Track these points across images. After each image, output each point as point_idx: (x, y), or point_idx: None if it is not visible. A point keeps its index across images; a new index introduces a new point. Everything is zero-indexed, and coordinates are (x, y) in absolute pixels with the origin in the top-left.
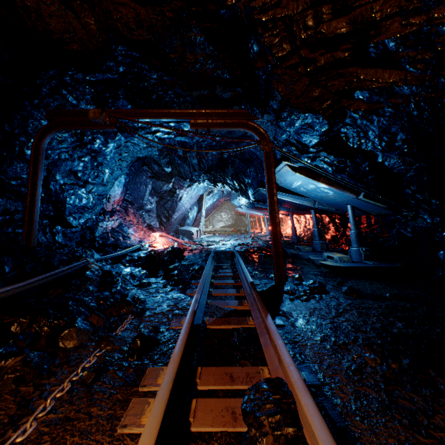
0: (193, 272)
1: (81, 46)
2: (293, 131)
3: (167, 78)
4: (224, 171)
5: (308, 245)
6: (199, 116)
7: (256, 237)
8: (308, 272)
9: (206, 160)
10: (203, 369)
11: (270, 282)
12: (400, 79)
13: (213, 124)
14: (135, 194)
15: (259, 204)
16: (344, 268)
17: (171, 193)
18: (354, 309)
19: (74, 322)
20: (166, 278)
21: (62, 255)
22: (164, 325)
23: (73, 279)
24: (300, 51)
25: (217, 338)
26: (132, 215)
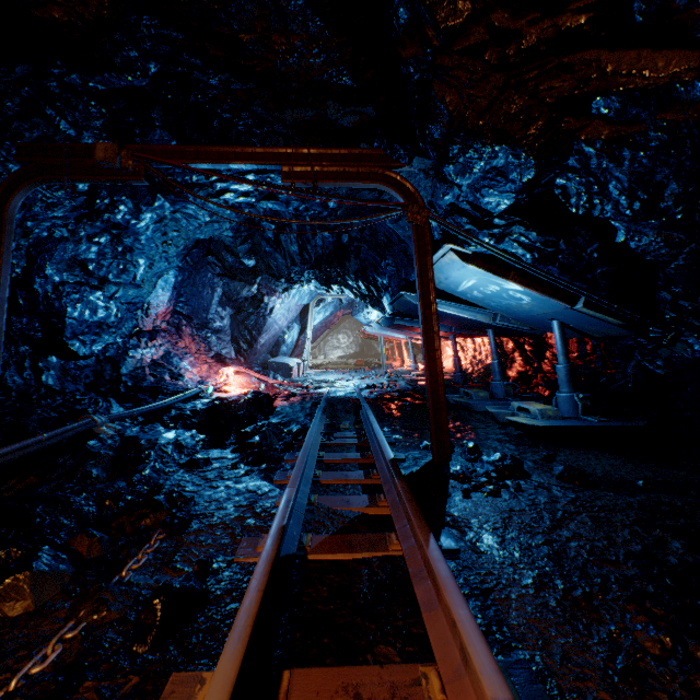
0: (289, 436)
1: (68, 13)
2: (467, 185)
3: (239, 87)
4: (342, 265)
5: (481, 387)
6: (298, 160)
7: (396, 374)
8: (487, 436)
9: (312, 247)
10: (294, 676)
11: (423, 456)
12: (690, 68)
13: (323, 175)
14: (194, 302)
15: (401, 319)
16: (550, 429)
17: (255, 302)
18: (583, 512)
19: (31, 556)
20: (239, 449)
21: (49, 410)
22: (223, 553)
23: (60, 457)
24: (489, 16)
25: (327, 586)
26: (189, 338)
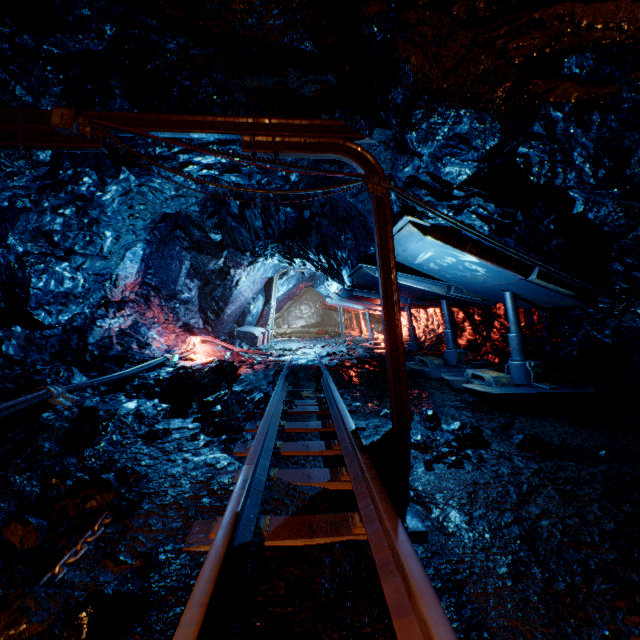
0: (251, 404)
1: None
2: (428, 155)
3: (198, 52)
4: (304, 239)
5: (434, 354)
6: (259, 130)
7: (354, 342)
8: (444, 403)
9: (276, 222)
10: None
11: (383, 424)
12: None
13: (285, 145)
14: (162, 275)
15: (360, 291)
16: (505, 396)
17: (222, 274)
18: (549, 485)
19: None
20: (201, 419)
21: (5, 380)
22: (173, 540)
23: (9, 431)
24: None
25: (285, 581)
26: (157, 309)
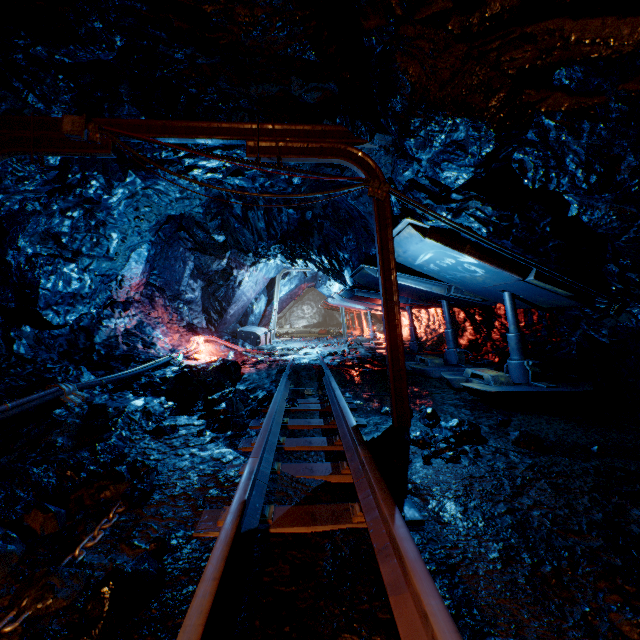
0: (255, 402)
1: None
2: (426, 160)
3: (204, 61)
4: (306, 240)
5: (435, 354)
6: (263, 135)
7: (356, 342)
8: (443, 402)
9: (278, 224)
10: None
11: (383, 421)
12: None
13: (288, 150)
14: (166, 275)
15: (361, 291)
16: (503, 394)
17: (225, 275)
18: (542, 478)
19: None
20: (206, 416)
21: (18, 378)
22: (183, 527)
23: (24, 426)
24: None
25: (289, 564)
26: (161, 309)
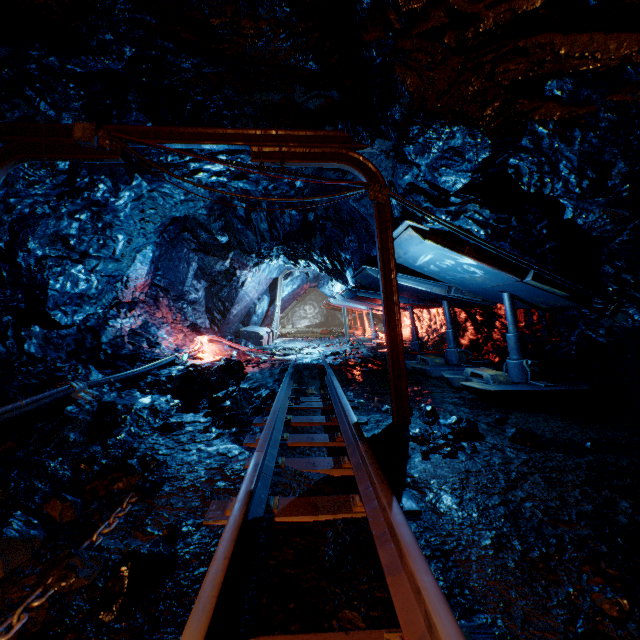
0: (258, 401)
1: None
2: (425, 165)
3: (210, 70)
4: (309, 241)
5: (436, 354)
6: (267, 141)
7: (358, 342)
8: (443, 400)
9: (281, 225)
10: None
11: (384, 419)
12: None
13: (291, 155)
14: (170, 276)
15: (363, 291)
16: (502, 393)
17: (228, 275)
18: (536, 473)
19: (2, 522)
20: (211, 413)
21: (30, 376)
22: (193, 516)
23: (38, 422)
24: (449, 0)
25: (293, 549)
26: (166, 309)
